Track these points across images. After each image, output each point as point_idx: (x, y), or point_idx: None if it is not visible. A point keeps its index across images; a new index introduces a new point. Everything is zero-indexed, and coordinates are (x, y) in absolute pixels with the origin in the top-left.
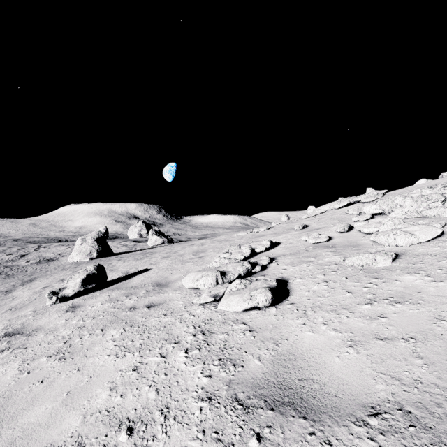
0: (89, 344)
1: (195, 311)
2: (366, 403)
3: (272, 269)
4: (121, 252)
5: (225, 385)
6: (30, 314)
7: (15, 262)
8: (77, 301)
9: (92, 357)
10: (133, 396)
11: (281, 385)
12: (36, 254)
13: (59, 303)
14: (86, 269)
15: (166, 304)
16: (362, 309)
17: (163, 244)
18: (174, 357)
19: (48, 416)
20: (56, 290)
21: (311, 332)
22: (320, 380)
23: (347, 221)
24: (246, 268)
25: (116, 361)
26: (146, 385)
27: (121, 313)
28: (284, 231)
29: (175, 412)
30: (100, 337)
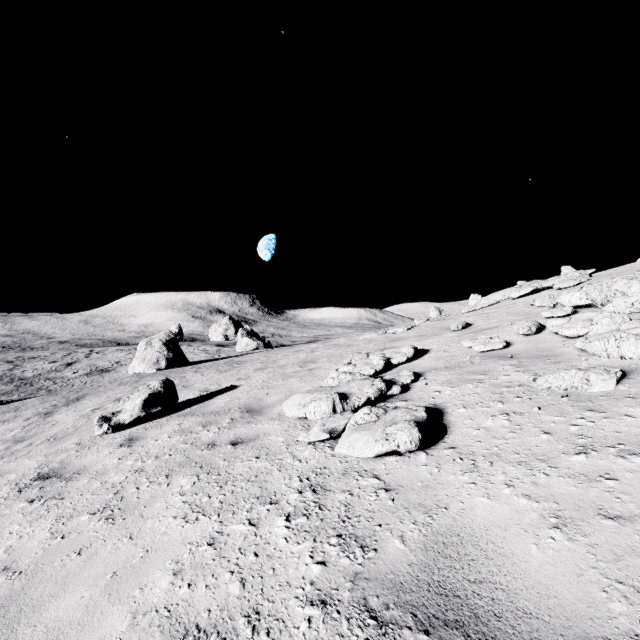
0: (148, 498)
1: (301, 453)
2: (594, 636)
3: (417, 392)
4: (200, 360)
5: (349, 580)
6: (73, 448)
7: (59, 373)
8: (136, 431)
9: (151, 518)
10: (206, 587)
11: (441, 588)
12: (87, 362)
13: (111, 433)
14: (150, 385)
15: (259, 441)
16: (570, 462)
17: (257, 350)
18: (269, 526)
19: (83, 610)
20: (108, 415)
21: (487, 498)
22: (507, 586)
23: (533, 318)
24: (378, 389)
25: (185, 527)
26: (226, 570)
27: (195, 453)
28: (434, 332)
29: (269, 621)
30: (163, 488)
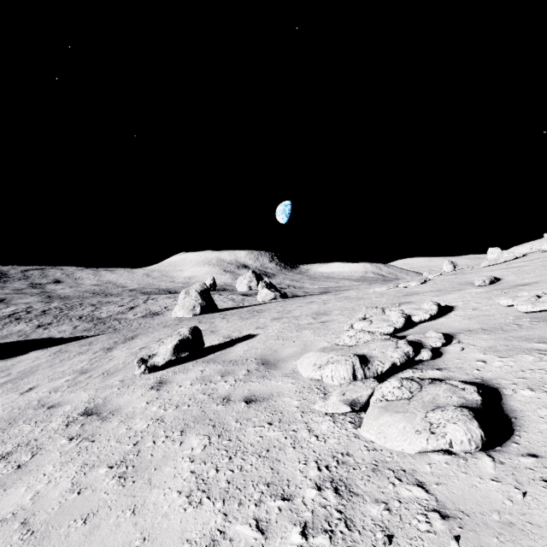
0: (160, 458)
1: (318, 426)
2: None
3: (453, 359)
4: (227, 308)
5: None
6: (116, 385)
7: (124, 315)
8: (167, 373)
9: (157, 488)
10: None
11: None
12: (144, 307)
13: (148, 373)
14: (180, 332)
15: (273, 402)
16: None
17: (274, 300)
18: (280, 540)
19: None
20: (145, 357)
21: None
22: None
23: None
24: (404, 353)
25: (187, 512)
26: None
27: (211, 406)
28: (454, 287)
29: None
30: (176, 447)
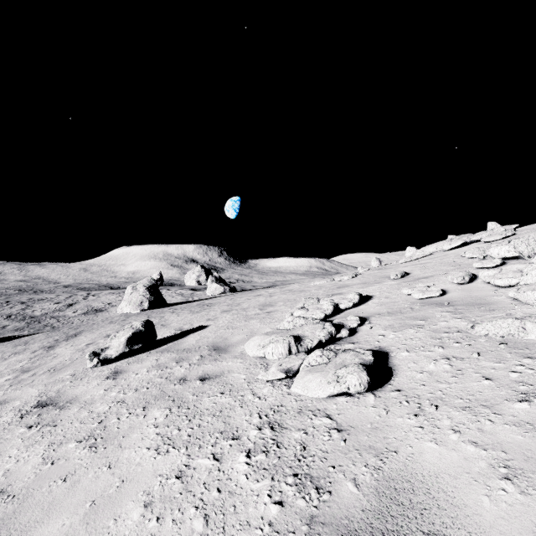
0: (127, 429)
1: (260, 390)
2: None
3: (363, 335)
4: (176, 302)
5: (305, 524)
6: (68, 379)
7: (61, 313)
8: (121, 365)
9: (128, 449)
10: (172, 522)
11: None
12: (84, 303)
13: (100, 366)
14: (133, 325)
15: (224, 378)
16: (514, 409)
17: (224, 294)
18: (231, 462)
19: None
20: (97, 351)
21: (435, 444)
22: None
23: (465, 268)
24: (328, 332)
25: (157, 459)
26: (191, 505)
27: (169, 387)
28: (376, 280)
29: None
30: (140, 419)
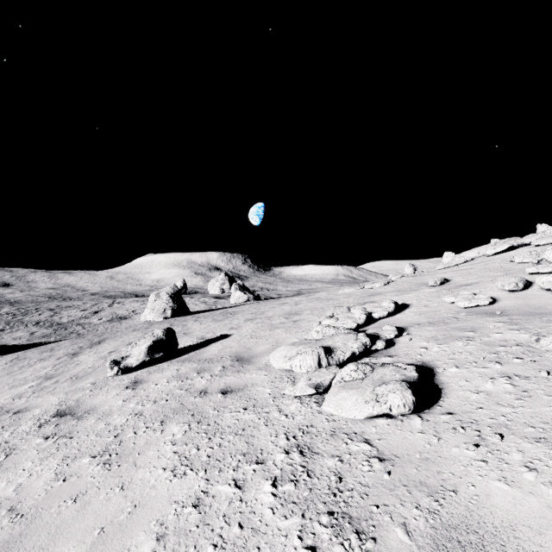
0: (143, 445)
1: (287, 407)
2: None
3: (402, 347)
4: (199, 311)
5: None
6: (88, 387)
7: (87, 320)
8: (141, 374)
9: (143, 468)
10: None
11: None
12: (109, 311)
13: (121, 375)
14: (154, 333)
15: (247, 391)
16: None
17: (247, 302)
18: (255, 491)
19: None
20: (118, 359)
21: (505, 484)
22: None
23: (516, 274)
24: (362, 344)
25: (173, 482)
26: (209, 542)
27: (189, 399)
28: (412, 287)
29: None
30: (157, 435)
